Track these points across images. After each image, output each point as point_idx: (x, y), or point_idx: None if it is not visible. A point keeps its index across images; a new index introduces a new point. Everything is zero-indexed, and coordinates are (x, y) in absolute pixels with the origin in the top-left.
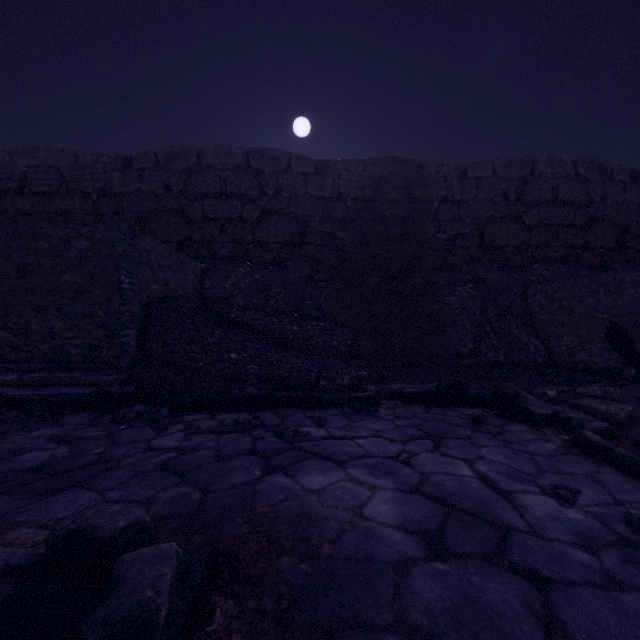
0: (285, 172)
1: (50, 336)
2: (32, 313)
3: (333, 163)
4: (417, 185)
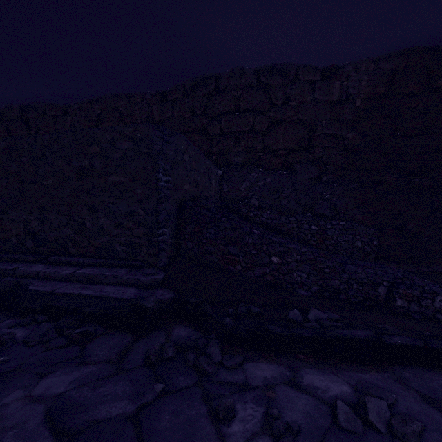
0: (293, 83)
1: (100, 233)
2: (87, 212)
3: (341, 67)
4: (441, 73)
